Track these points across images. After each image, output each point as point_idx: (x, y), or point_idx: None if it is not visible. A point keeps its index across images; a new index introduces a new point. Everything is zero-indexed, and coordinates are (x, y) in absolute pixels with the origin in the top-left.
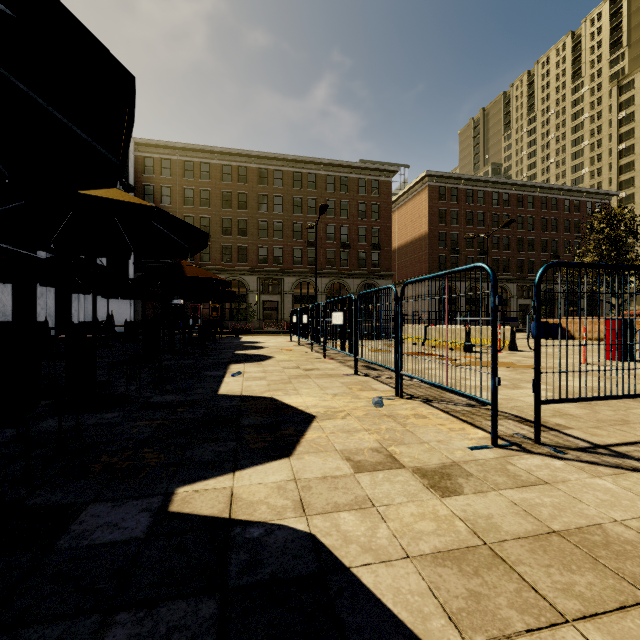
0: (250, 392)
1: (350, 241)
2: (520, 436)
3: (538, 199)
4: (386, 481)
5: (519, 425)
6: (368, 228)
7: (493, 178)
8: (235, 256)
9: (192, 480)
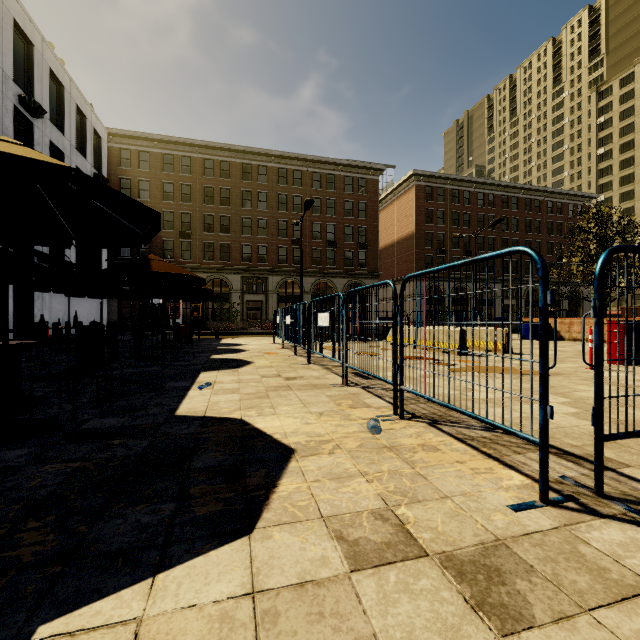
0: (216, 411)
1: (336, 240)
2: (571, 482)
3: (522, 200)
4: (403, 592)
5: (560, 461)
6: (355, 227)
7: (479, 179)
8: (217, 254)
9: (75, 601)
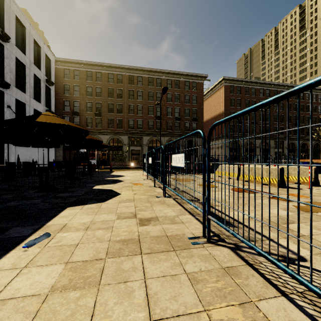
0: None
1: (180, 116)
2: None
3: None
4: None
5: None
6: (190, 109)
7: (260, 81)
8: (115, 124)
9: None
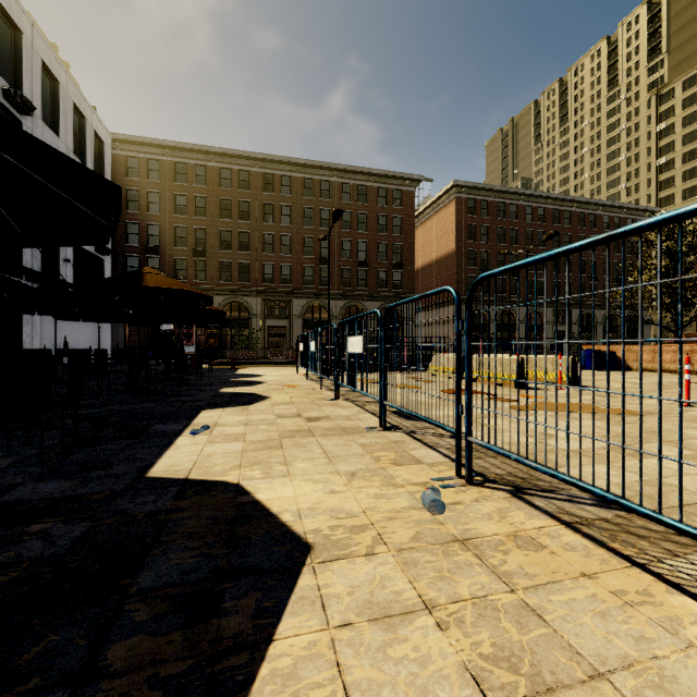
0: (205, 471)
1: (368, 258)
2: None
3: (575, 215)
4: None
5: None
6: (389, 244)
7: (527, 190)
8: (236, 274)
9: None
